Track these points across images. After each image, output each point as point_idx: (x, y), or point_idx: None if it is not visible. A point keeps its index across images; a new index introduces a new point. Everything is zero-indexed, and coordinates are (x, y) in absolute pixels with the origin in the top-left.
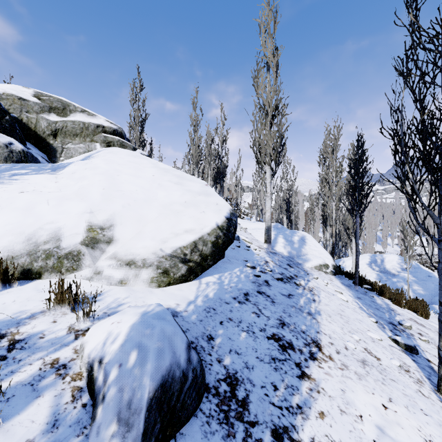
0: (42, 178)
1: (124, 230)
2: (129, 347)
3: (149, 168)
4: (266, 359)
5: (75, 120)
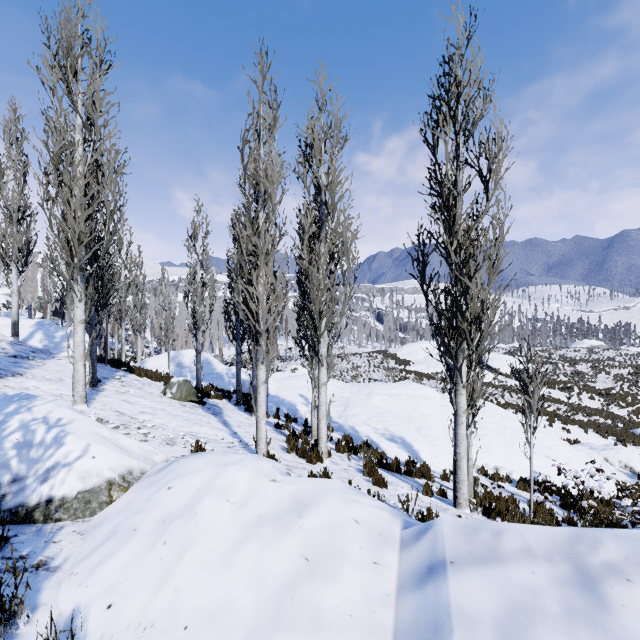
0: None
1: None
2: None
3: None
4: None
5: None
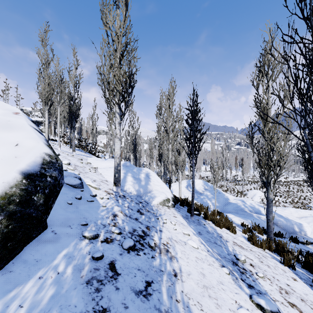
0: None
1: None
2: None
3: None
4: None
5: None
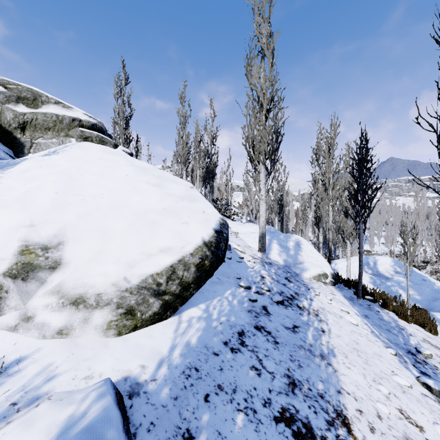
0: None
1: (79, 249)
2: None
3: (123, 167)
4: None
5: (47, 112)
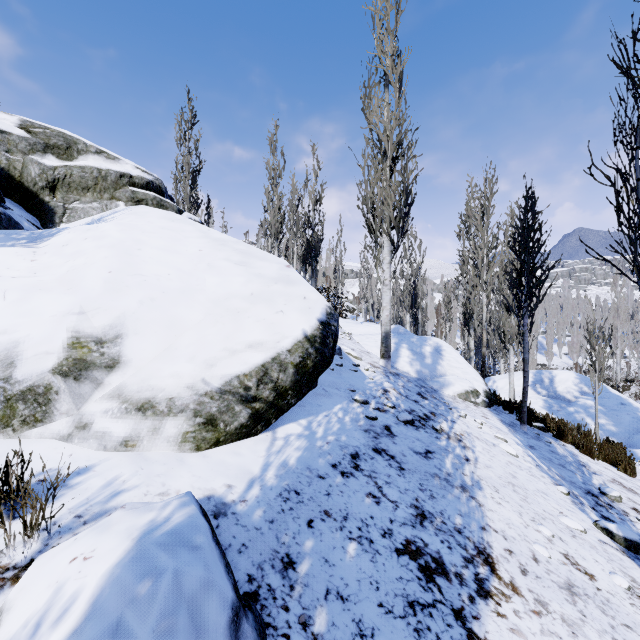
0: (8, 253)
1: (141, 344)
2: (91, 638)
3: (194, 239)
4: (398, 607)
5: (85, 165)
